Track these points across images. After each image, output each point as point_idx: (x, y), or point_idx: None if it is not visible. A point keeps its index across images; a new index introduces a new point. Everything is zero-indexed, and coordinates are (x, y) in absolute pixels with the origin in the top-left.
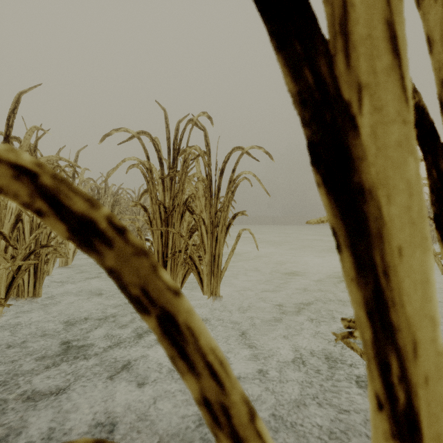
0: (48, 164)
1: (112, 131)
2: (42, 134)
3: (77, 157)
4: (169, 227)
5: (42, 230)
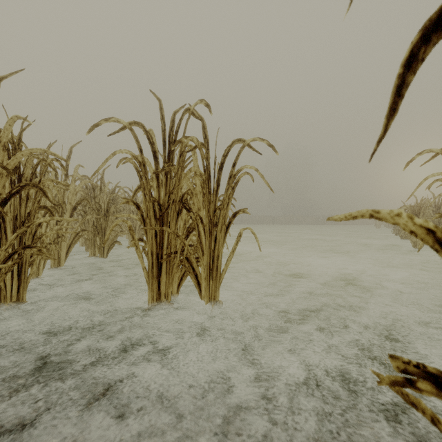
0: (33, 158)
1: (101, 121)
2: (27, 126)
3: (70, 153)
4: (165, 226)
5: (25, 229)
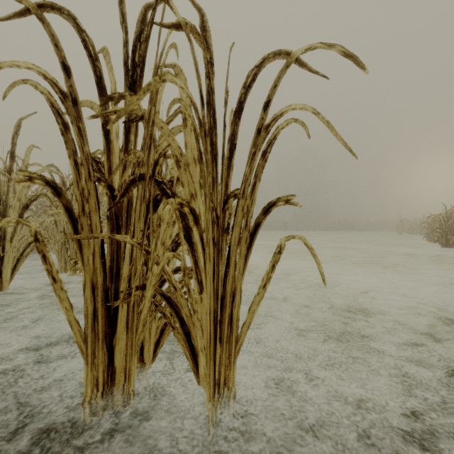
0: None
1: None
2: None
3: (19, 128)
4: (123, 231)
5: None
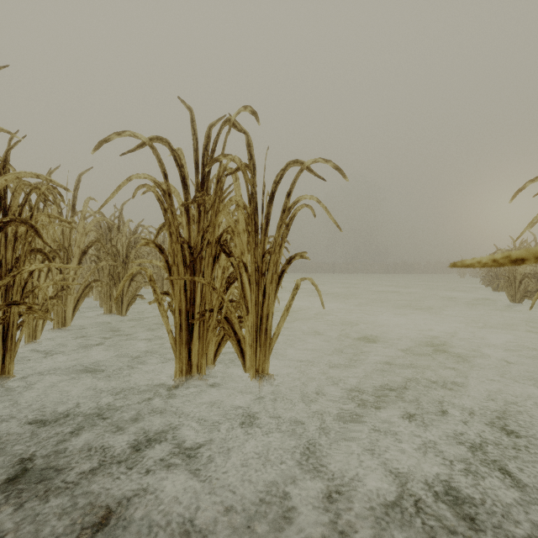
0: (23, 185)
1: (112, 135)
2: (15, 143)
3: (79, 182)
4: (197, 275)
5: (9, 279)
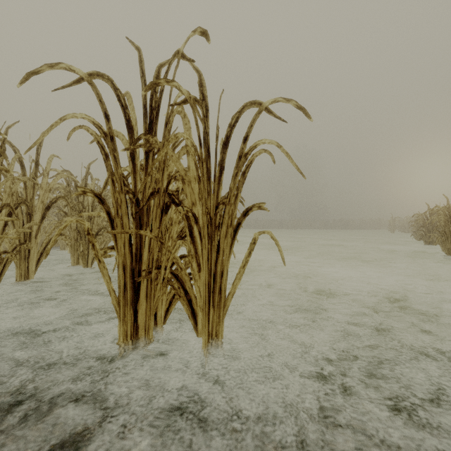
0: None
1: (41, 66)
2: None
3: (42, 140)
4: (144, 228)
5: None
